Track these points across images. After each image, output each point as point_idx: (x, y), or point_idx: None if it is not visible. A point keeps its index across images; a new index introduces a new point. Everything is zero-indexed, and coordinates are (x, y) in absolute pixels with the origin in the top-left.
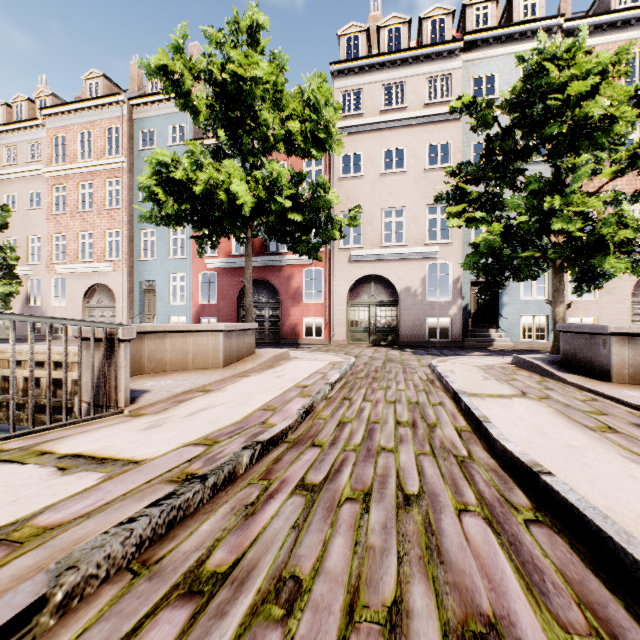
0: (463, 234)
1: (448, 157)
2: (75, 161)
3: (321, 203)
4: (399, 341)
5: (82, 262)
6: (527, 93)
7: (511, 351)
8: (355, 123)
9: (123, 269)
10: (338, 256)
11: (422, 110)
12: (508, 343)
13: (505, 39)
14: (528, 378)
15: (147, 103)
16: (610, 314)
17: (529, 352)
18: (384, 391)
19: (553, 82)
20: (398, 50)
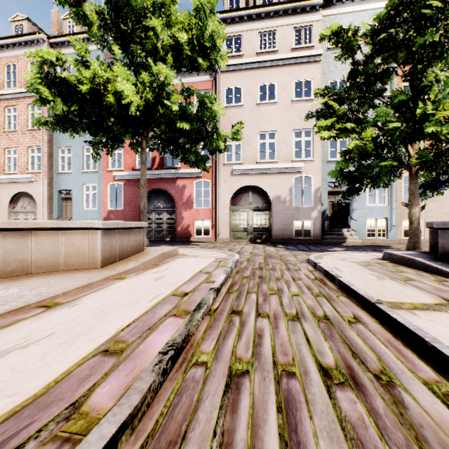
0: (322, 153)
1: (307, 96)
2: (2, 89)
3: (207, 113)
4: (271, 239)
5: (8, 174)
6: (390, 18)
7: (364, 247)
8: (236, 62)
9: (43, 180)
10: (222, 170)
11: (290, 53)
12: (358, 240)
13: None
14: (421, 276)
15: (64, 42)
16: (434, 217)
17: (379, 247)
18: (278, 297)
19: None
20: (271, 3)
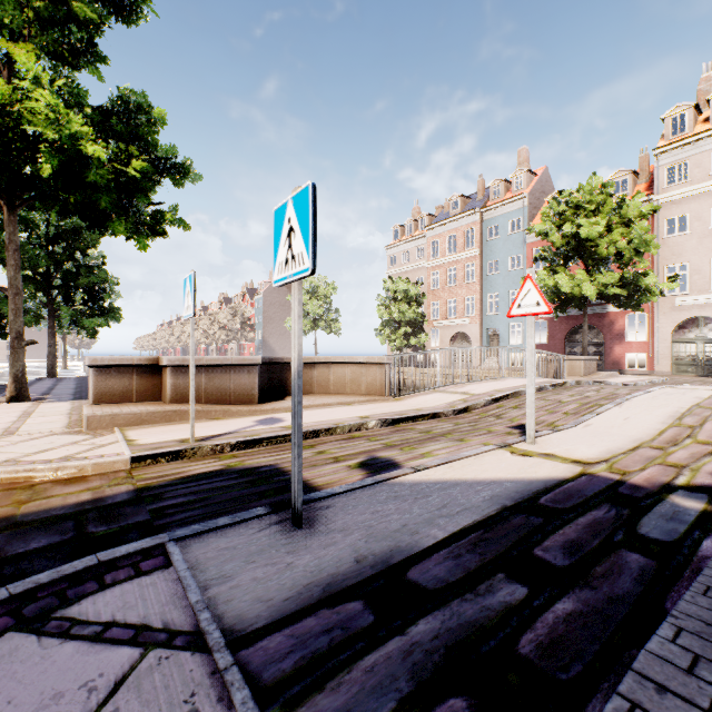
0: None
1: None
2: (444, 255)
3: (641, 283)
4: None
5: (449, 319)
6: None
7: None
8: (679, 192)
9: (476, 322)
10: (661, 303)
11: None
12: None
13: None
14: None
15: (492, 208)
16: None
17: None
18: None
19: None
20: None
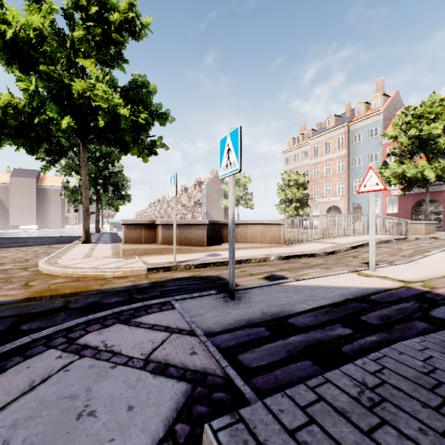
0: None
1: None
2: (322, 155)
3: None
4: None
5: (325, 197)
6: None
7: None
8: None
9: (345, 199)
10: None
11: None
12: None
13: None
14: None
15: (356, 122)
16: None
17: None
18: None
19: None
20: None
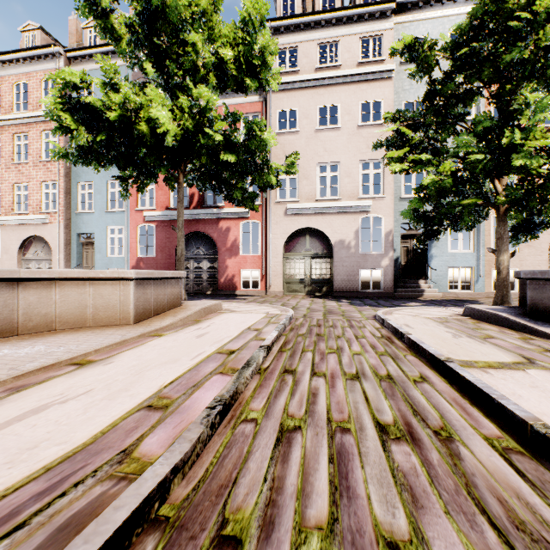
0: (394, 189)
1: (377, 119)
2: (10, 112)
3: (256, 143)
4: (333, 292)
5: (17, 214)
6: (473, 30)
7: (444, 301)
8: (291, 79)
9: (59, 221)
10: (274, 209)
11: (355, 69)
12: (437, 293)
13: (434, 3)
14: (504, 334)
15: (84, 56)
16: (530, 266)
17: (462, 302)
18: (337, 356)
19: (510, 7)
20: (333, 9)
